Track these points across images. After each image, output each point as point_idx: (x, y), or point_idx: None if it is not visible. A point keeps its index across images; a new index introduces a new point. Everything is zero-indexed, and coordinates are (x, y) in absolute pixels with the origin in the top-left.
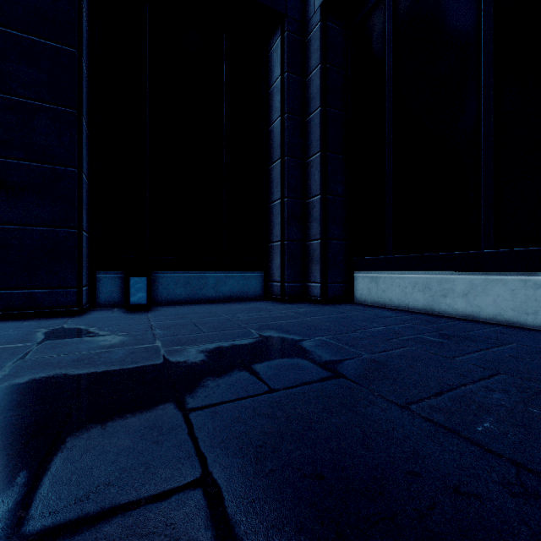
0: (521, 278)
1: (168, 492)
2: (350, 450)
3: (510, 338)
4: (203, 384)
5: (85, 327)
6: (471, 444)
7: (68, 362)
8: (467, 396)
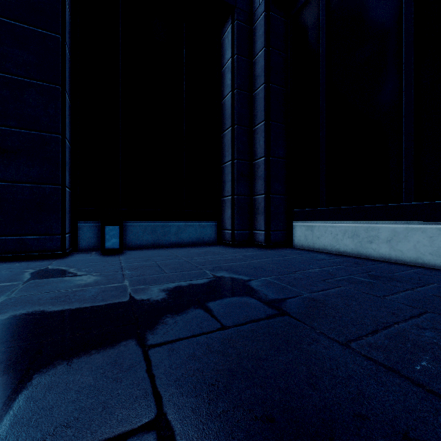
0: (439, 227)
1: (123, 435)
2: (298, 390)
3: (430, 279)
4: (162, 321)
5: (66, 268)
6: (412, 384)
7: (46, 299)
8: (402, 334)
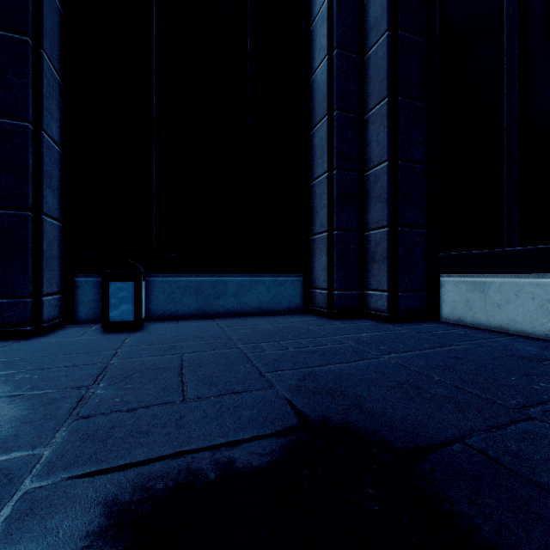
0: None
1: None
2: None
3: None
4: None
5: None
6: None
7: None
8: None
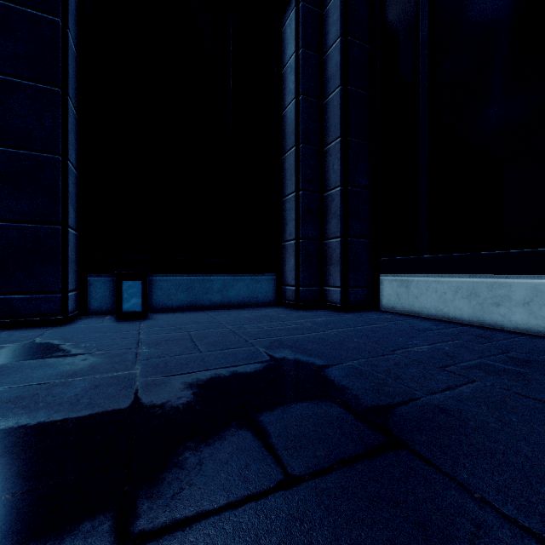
0: None
1: None
2: None
3: None
4: (176, 459)
5: (59, 342)
6: None
7: None
8: None
